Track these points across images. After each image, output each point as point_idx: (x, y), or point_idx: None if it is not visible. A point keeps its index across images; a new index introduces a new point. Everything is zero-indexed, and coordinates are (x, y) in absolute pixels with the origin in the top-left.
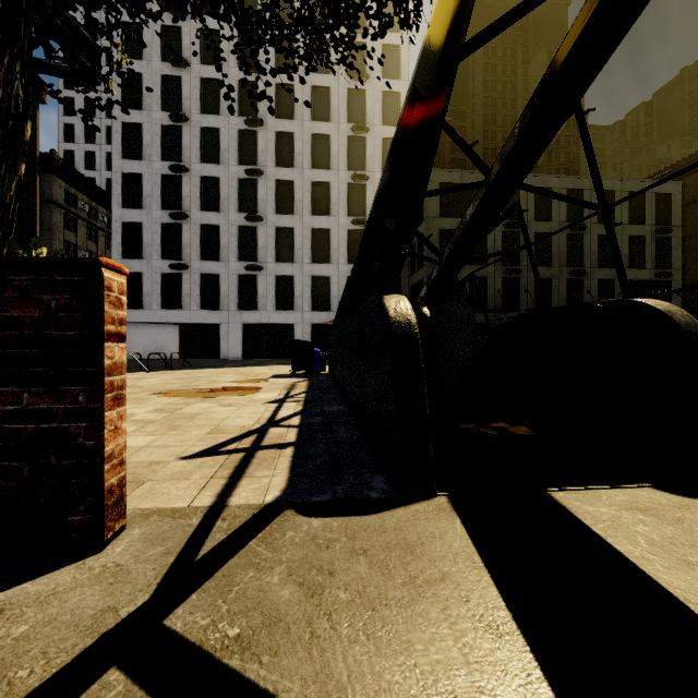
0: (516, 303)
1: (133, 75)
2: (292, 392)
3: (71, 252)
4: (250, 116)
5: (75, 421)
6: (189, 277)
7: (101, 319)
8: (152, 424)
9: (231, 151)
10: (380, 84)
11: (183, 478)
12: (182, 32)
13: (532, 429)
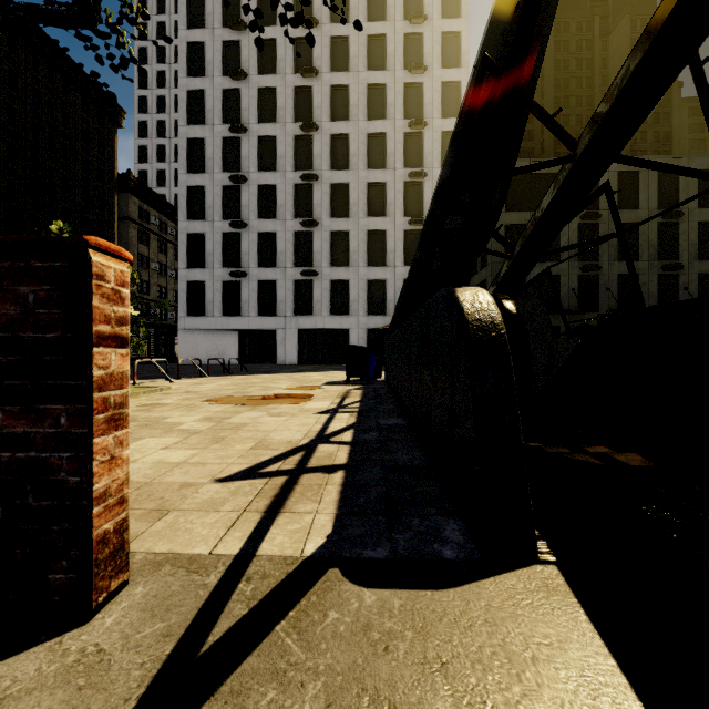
0: (594, 303)
1: (197, 92)
2: (346, 401)
3: (144, 264)
4: (305, 121)
5: (57, 450)
6: (247, 284)
7: (88, 316)
8: (196, 435)
9: (287, 157)
10: (438, 75)
11: (213, 508)
12: (241, 45)
13: (648, 458)
